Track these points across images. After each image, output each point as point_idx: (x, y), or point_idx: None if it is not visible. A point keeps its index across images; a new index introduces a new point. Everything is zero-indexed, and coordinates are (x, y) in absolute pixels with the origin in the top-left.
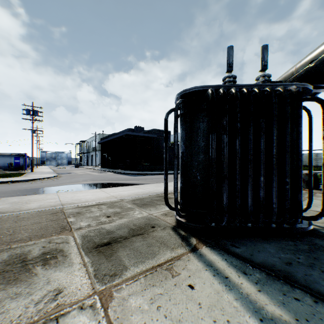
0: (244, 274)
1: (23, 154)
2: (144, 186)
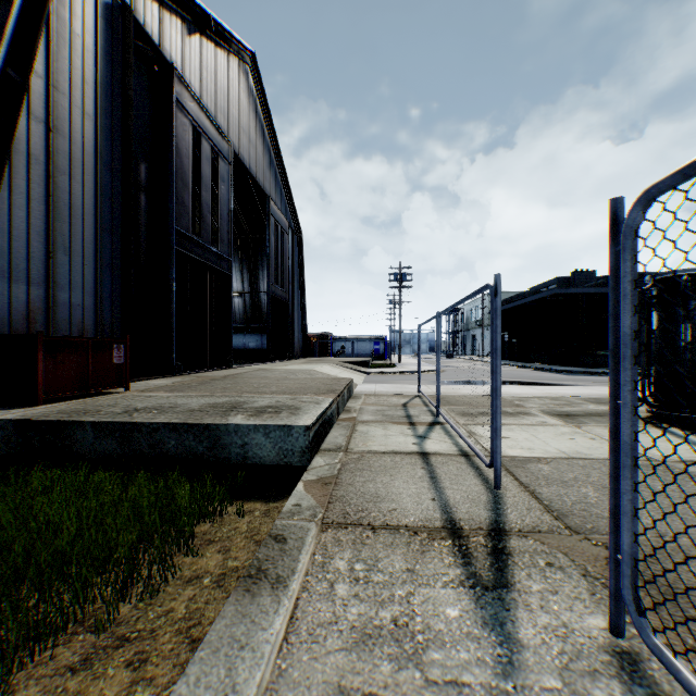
0: None
1: (382, 336)
2: (599, 388)
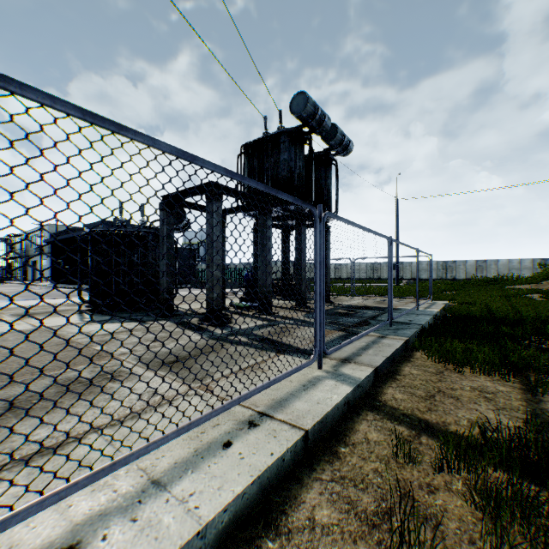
0: (94, 315)
1: None
2: None
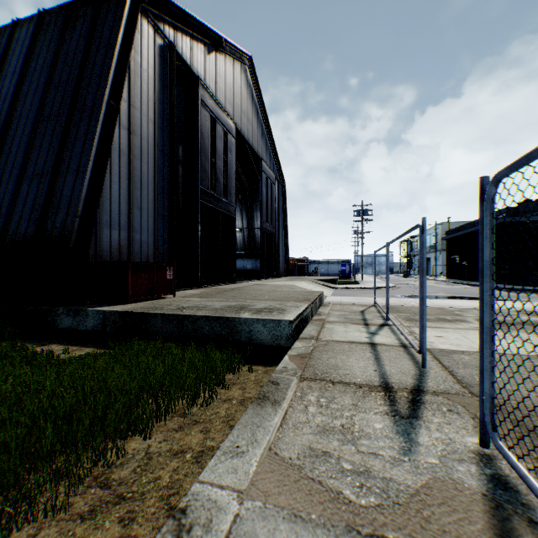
0: None
1: (348, 260)
2: None
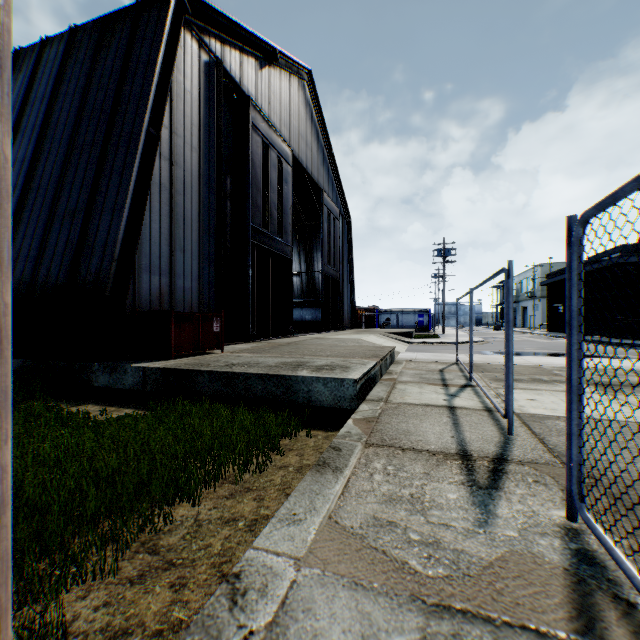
0: None
1: (426, 309)
2: None
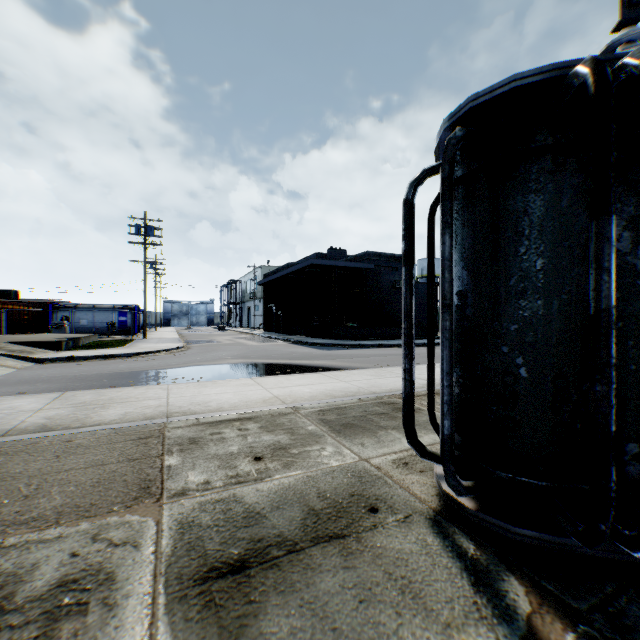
0: None
1: (132, 306)
2: (347, 375)
